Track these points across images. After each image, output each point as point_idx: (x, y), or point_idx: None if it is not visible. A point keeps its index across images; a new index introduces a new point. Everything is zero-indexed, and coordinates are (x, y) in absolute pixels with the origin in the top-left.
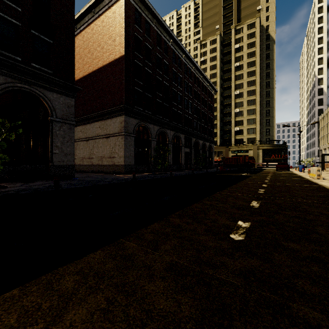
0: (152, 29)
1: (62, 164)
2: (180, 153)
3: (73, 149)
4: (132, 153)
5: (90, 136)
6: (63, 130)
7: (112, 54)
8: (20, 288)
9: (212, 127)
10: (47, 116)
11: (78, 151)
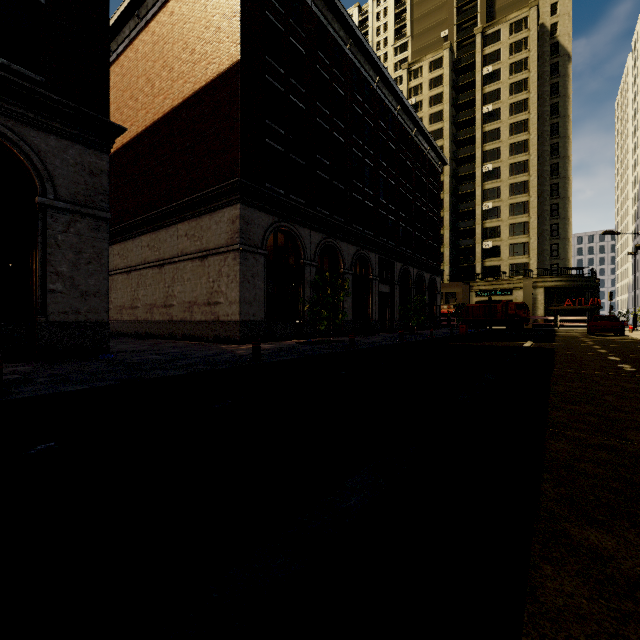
0: (308, 10)
1: (74, 319)
2: (370, 295)
3: (104, 282)
4: (259, 293)
5: (167, 257)
6: (77, 232)
7: (214, 63)
8: None
9: (436, 241)
10: (31, 195)
11: (142, 291)
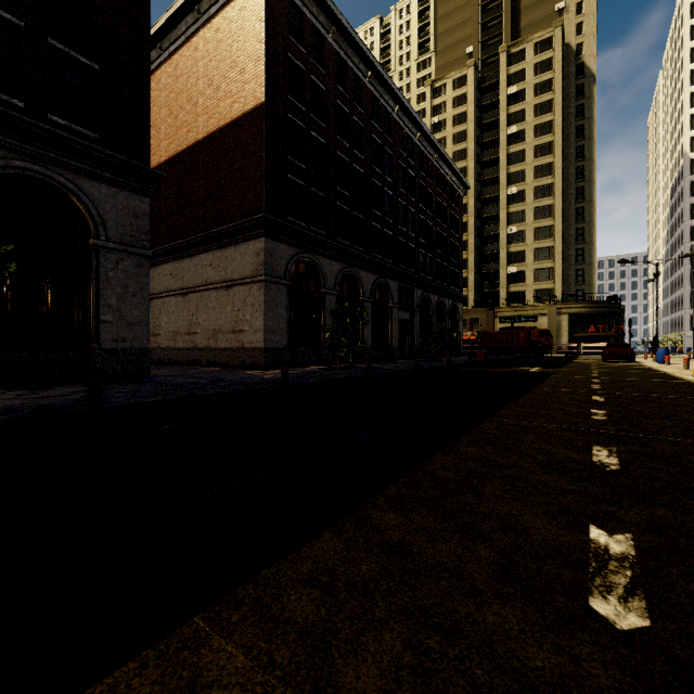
0: (328, 47)
1: (121, 346)
2: (389, 322)
3: (146, 313)
4: (282, 322)
5: (191, 286)
6: (124, 269)
7: (239, 102)
8: None
9: (457, 266)
10: (85, 237)
11: (165, 319)
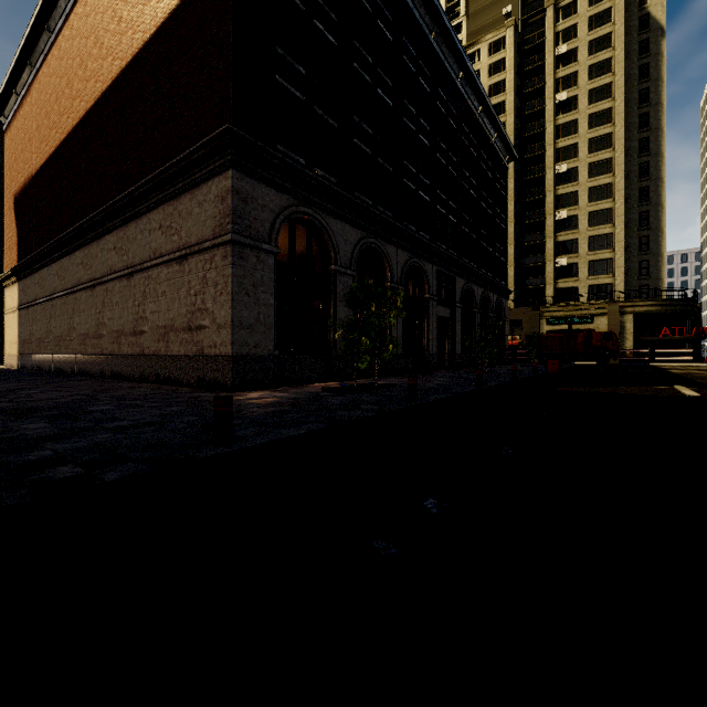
0: None
1: None
2: (425, 320)
3: None
4: (265, 313)
5: (137, 262)
6: None
7: None
8: None
9: (504, 253)
10: None
11: (108, 313)
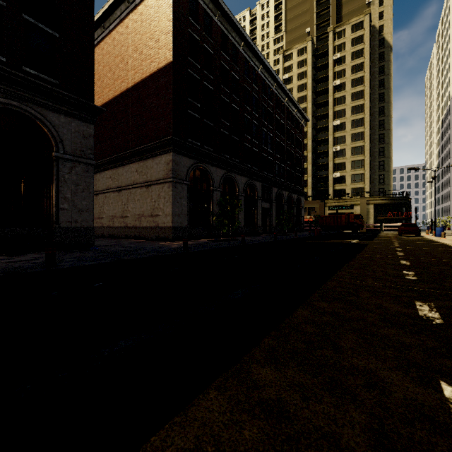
0: (215, 25)
1: (74, 225)
2: (256, 209)
3: (91, 203)
4: (184, 209)
5: (124, 185)
6: (76, 173)
7: (155, 62)
8: None
9: (301, 173)
10: (49, 151)
11: (106, 207)
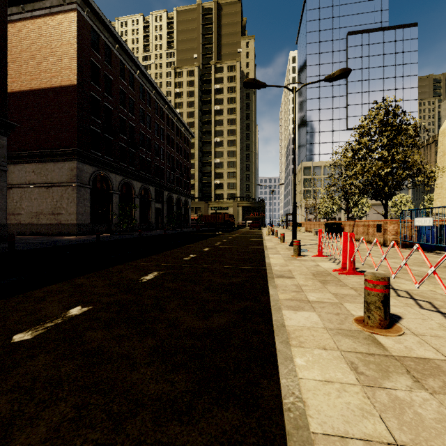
0: (114, 55)
1: None
2: (150, 209)
3: (4, 204)
4: (87, 209)
5: (15, 183)
6: None
7: (57, 78)
8: (96, 272)
9: (188, 179)
10: None
11: None
